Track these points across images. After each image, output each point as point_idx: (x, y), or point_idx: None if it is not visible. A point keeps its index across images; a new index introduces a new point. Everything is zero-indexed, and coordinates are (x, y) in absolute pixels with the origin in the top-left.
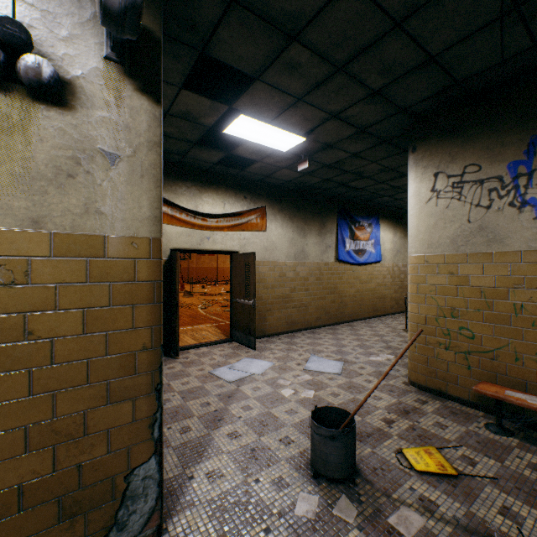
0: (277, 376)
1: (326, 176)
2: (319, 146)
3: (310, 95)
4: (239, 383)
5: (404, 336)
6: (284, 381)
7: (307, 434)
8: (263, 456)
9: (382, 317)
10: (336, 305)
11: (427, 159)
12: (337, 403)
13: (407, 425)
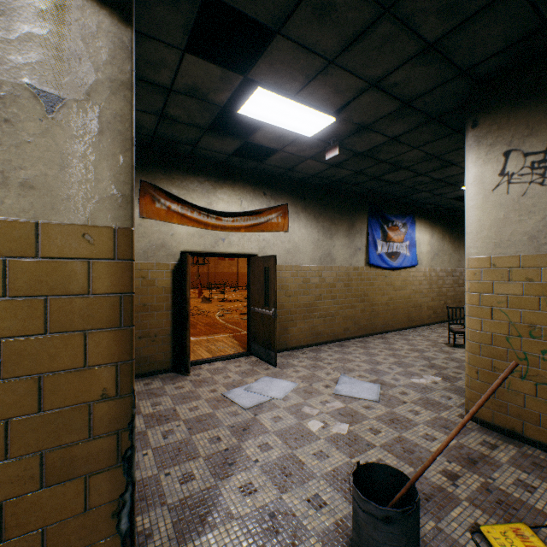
0: (301, 402)
1: (357, 168)
2: (351, 128)
3: (345, 54)
4: (256, 411)
5: (447, 351)
6: (311, 409)
7: (343, 492)
8: (285, 528)
9: (418, 328)
10: (367, 315)
11: (494, 135)
12: (379, 443)
13: (478, 484)
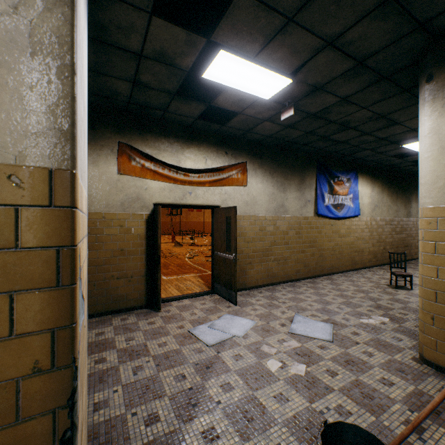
0: (260, 340)
1: (309, 128)
2: (305, 89)
3: (304, 10)
4: (219, 348)
5: (391, 292)
6: (269, 348)
7: (306, 442)
8: None
9: (360, 270)
10: (315, 259)
11: None
12: (337, 387)
13: None
